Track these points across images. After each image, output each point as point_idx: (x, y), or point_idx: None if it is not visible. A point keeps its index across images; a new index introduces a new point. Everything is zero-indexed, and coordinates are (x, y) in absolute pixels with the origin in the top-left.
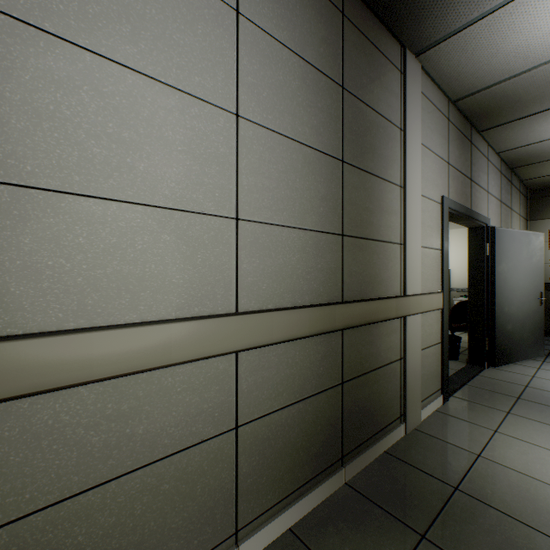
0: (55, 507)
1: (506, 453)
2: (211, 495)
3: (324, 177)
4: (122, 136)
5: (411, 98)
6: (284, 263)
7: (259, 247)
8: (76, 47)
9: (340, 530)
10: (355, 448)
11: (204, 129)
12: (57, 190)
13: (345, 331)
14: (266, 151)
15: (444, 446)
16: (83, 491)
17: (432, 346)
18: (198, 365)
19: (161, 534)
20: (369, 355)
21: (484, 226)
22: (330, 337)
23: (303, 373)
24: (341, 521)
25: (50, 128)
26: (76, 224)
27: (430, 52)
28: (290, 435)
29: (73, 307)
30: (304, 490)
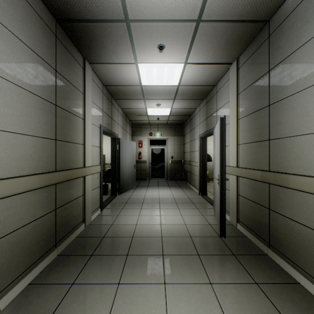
0: None
1: (120, 220)
2: None
3: (47, 112)
4: None
5: (87, 81)
6: (25, 153)
7: (11, 144)
8: None
9: (57, 270)
10: (62, 238)
11: None
12: None
13: (57, 184)
14: (15, 96)
15: (100, 226)
16: None
17: (96, 188)
18: None
19: None
20: (69, 195)
21: (117, 137)
22: (50, 188)
23: (36, 207)
24: (57, 267)
25: None
26: None
27: (95, 65)
28: (29, 238)
29: None
30: (36, 264)
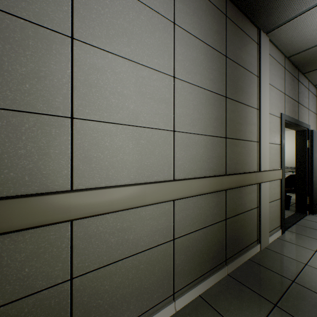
0: (97, 270)
1: None
2: (162, 273)
3: (216, 106)
4: (123, 92)
5: (263, 58)
6: (196, 153)
7: (184, 145)
8: (105, 52)
9: (227, 298)
10: (232, 255)
11: (158, 86)
12: (97, 120)
13: (227, 190)
14: (188, 95)
15: (284, 258)
16: (108, 265)
17: (275, 201)
18: (156, 206)
19: (140, 290)
20: (240, 204)
21: (306, 130)
22: (219, 193)
23: (206, 213)
24: (227, 293)
25: (95, 91)
26: (105, 136)
27: (274, 31)
28: (199, 245)
29: (104, 176)
30: (206, 276)
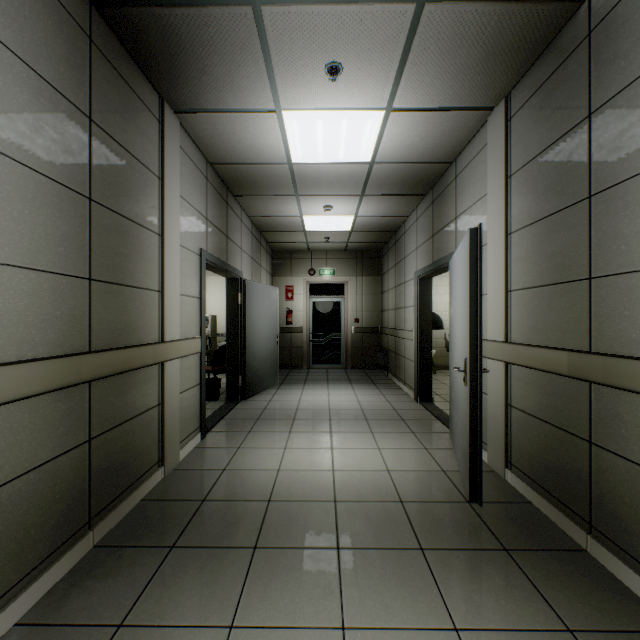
0: None
1: (244, 460)
2: None
3: (66, 213)
4: None
5: (170, 151)
6: (7, 309)
7: None
8: None
9: (88, 587)
10: (107, 506)
11: None
12: None
13: (95, 383)
14: None
15: (199, 473)
16: None
17: (192, 388)
18: None
19: None
20: (125, 405)
21: (239, 278)
22: (74, 391)
23: (36, 437)
24: (89, 579)
25: None
26: None
27: (188, 115)
28: (17, 514)
29: None
30: (38, 573)
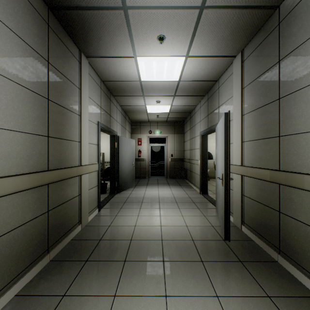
0: None
1: (118, 221)
2: None
3: (37, 106)
4: None
5: (84, 75)
6: (12, 150)
7: None
8: None
9: (48, 279)
10: (55, 242)
11: None
12: None
13: (50, 185)
14: None
15: (98, 227)
16: None
17: (94, 187)
18: None
19: None
20: (63, 195)
21: (115, 135)
22: (41, 188)
23: (24, 209)
24: (48, 275)
25: None
26: None
27: (92, 59)
28: (16, 245)
29: None
30: (25, 272)
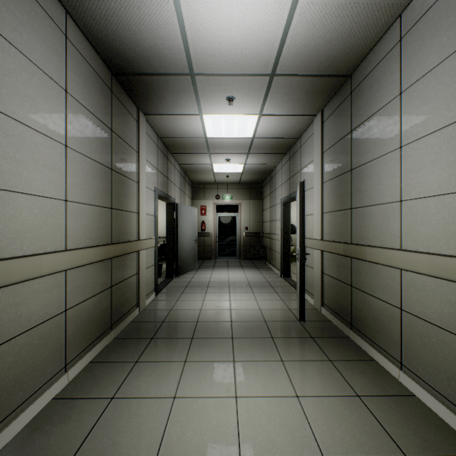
0: None
1: (181, 305)
2: (55, 346)
3: (104, 178)
4: (17, 157)
5: (142, 136)
6: (87, 223)
7: (76, 215)
8: None
9: (117, 351)
10: (117, 321)
11: (52, 153)
12: None
13: (113, 259)
14: (79, 164)
15: (158, 311)
16: (0, 345)
17: (151, 267)
18: (50, 278)
19: (33, 367)
20: (124, 272)
21: (173, 203)
22: (106, 262)
23: (95, 281)
24: (116, 349)
25: None
26: None
27: (151, 116)
28: (89, 314)
29: None
30: (95, 343)
